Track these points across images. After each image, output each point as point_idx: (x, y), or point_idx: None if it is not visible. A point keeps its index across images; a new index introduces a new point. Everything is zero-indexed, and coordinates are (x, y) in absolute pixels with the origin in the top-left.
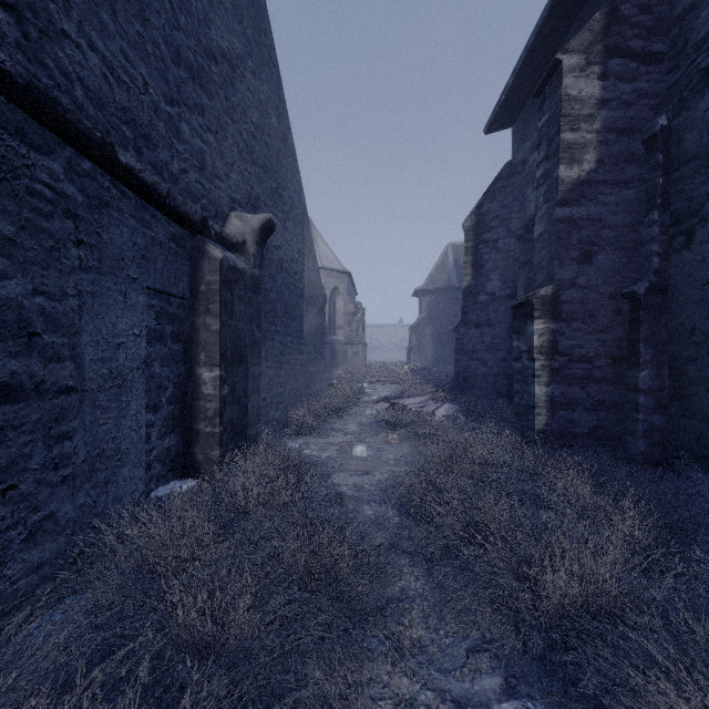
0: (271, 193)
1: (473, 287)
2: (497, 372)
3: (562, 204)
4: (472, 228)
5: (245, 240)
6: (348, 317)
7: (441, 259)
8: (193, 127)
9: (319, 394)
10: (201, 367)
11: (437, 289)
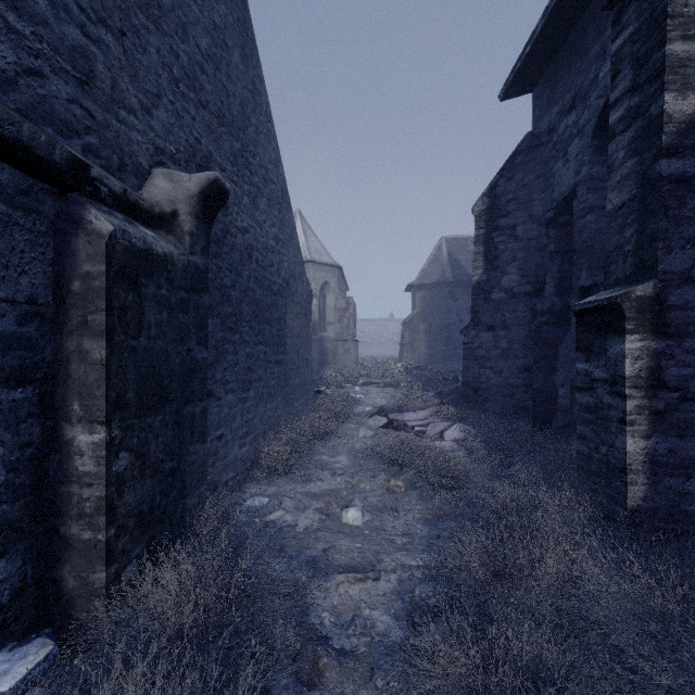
0: (233, 155)
1: (485, 282)
2: (516, 384)
3: (669, 153)
4: (484, 213)
5: (176, 211)
6: (339, 313)
7: (435, 253)
8: (60, 3)
9: (303, 410)
10: (72, 424)
11: (430, 284)
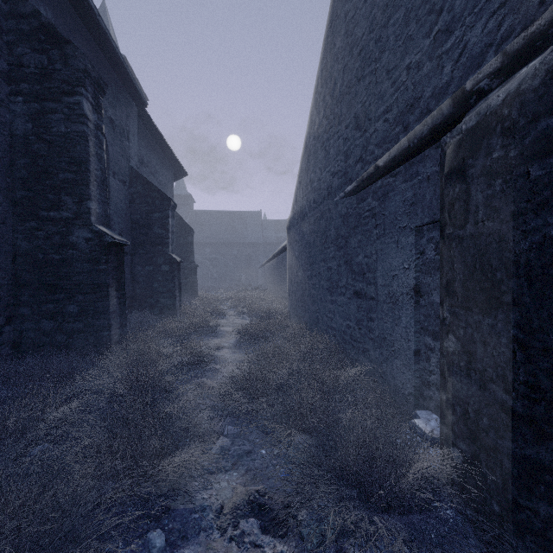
0: None
1: None
2: None
3: None
4: None
5: None
6: None
7: None
8: None
9: None
10: None
11: None
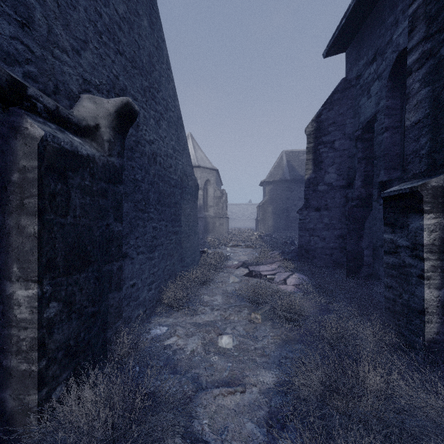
0: (143, 90)
1: (314, 179)
2: (334, 247)
3: None
4: (313, 132)
5: (98, 125)
6: (216, 199)
7: (278, 161)
8: None
9: (192, 264)
10: (12, 282)
11: (275, 181)
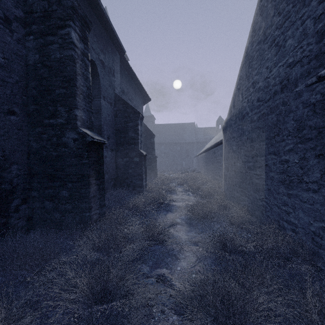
0: None
1: None
2: None
3: None
4: None
5: None
6: None
7: None
8: None
9: None
10: None
11: None
